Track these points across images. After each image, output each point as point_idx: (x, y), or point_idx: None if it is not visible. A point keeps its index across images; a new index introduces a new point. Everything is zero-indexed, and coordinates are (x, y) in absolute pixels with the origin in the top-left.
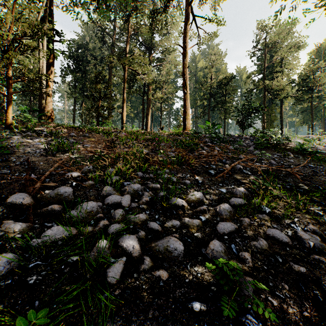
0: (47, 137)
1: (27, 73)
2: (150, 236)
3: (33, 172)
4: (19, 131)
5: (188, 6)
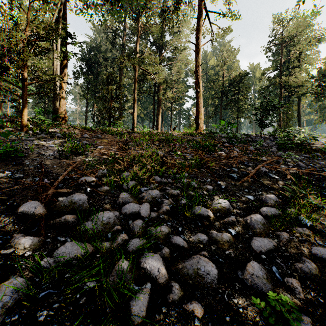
0: (60, 138)
1: (42, 76)
2: (175, 254)
3: (46, 177)
4: (33, 133)
5: (201, 2)
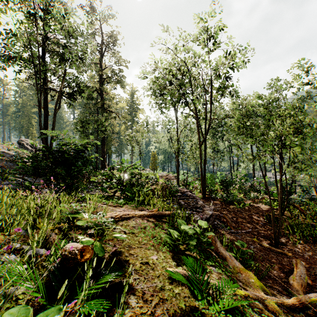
0: None
1: None
2: None
3: None
4: None
5: None
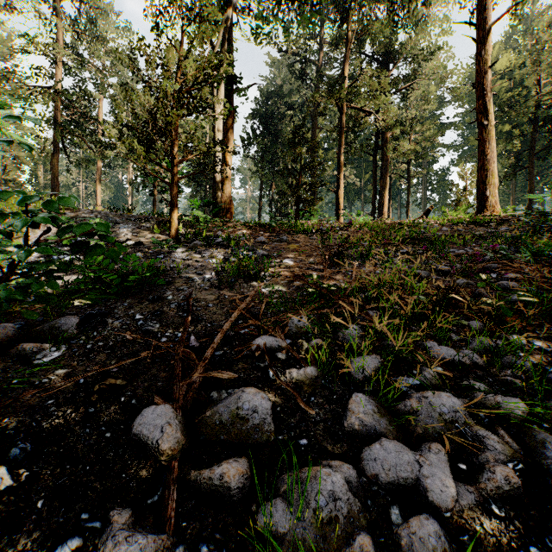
0: (222, 247)
1: None
2: None
3: (194, 330)
4: (184, 240)
5: None
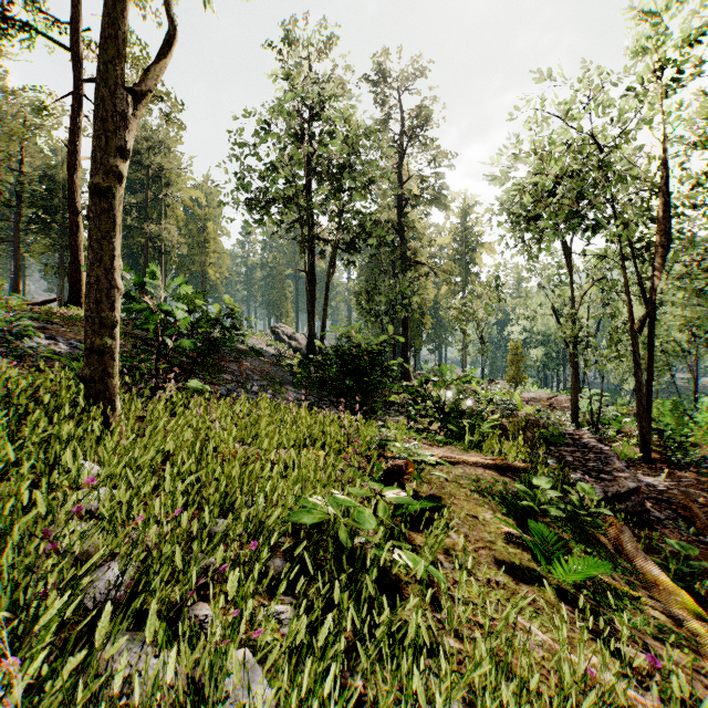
0: None
1: None
2: None
3: None
4: None
5: (81, 81)
